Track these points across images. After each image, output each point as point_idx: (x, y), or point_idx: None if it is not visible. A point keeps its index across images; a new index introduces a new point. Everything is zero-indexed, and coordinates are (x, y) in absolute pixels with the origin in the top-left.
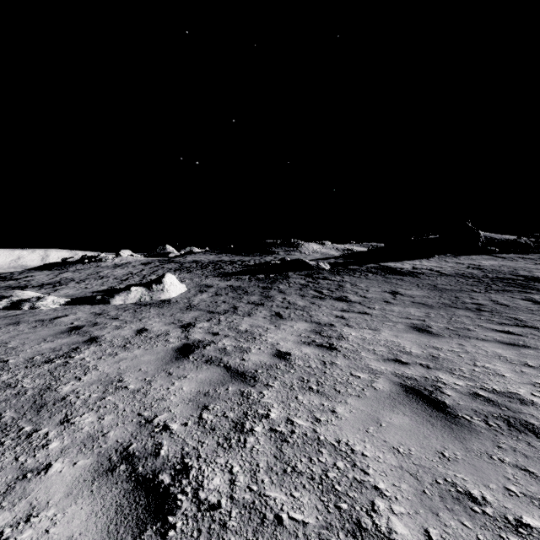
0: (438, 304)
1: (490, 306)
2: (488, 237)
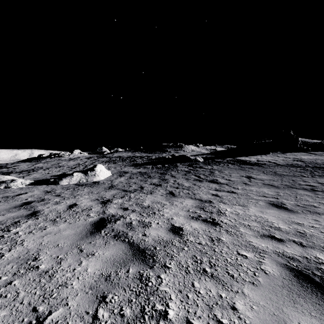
0: (282, 185)
1: (320, 187)
2: (303, 141)
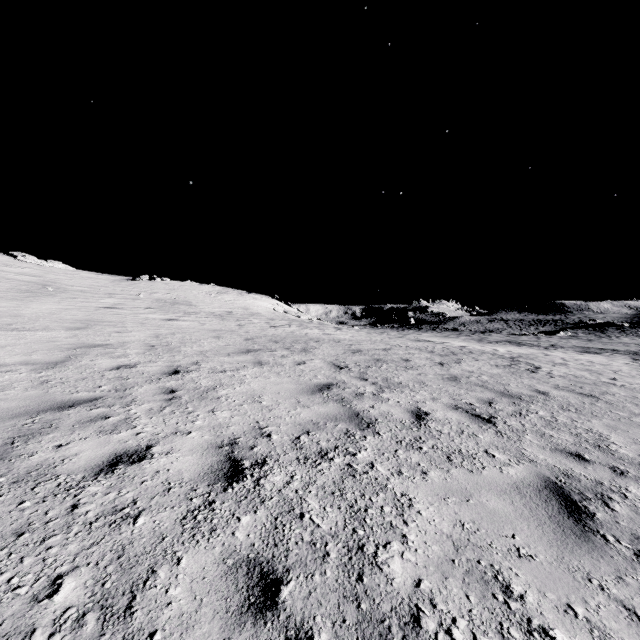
0: None
1: None
2: None
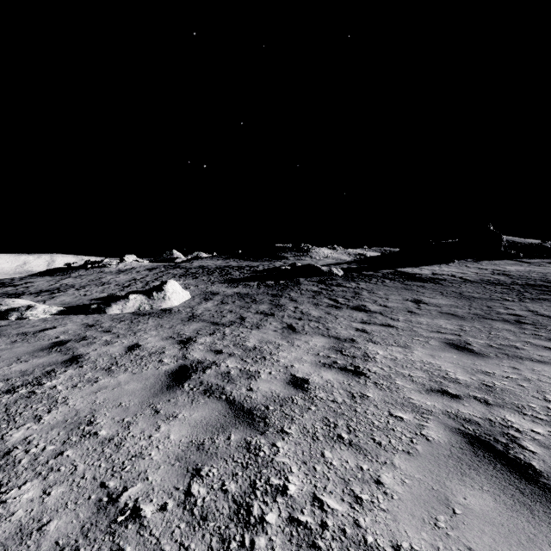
0: (469, 314)
1: (531, 318)
2: (511, 241)
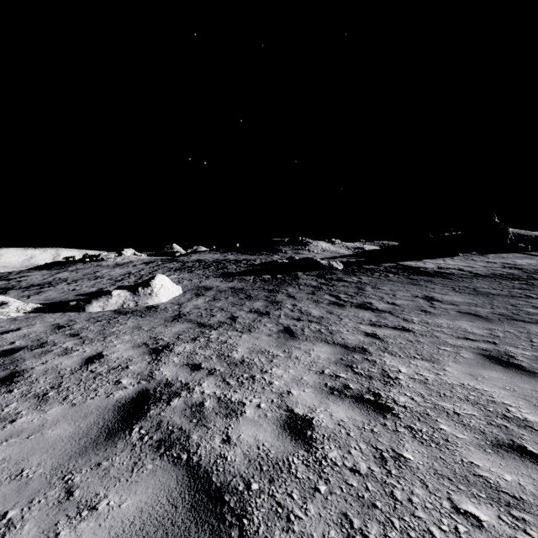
0: (495, 315)
1: None
2: (516, 233)
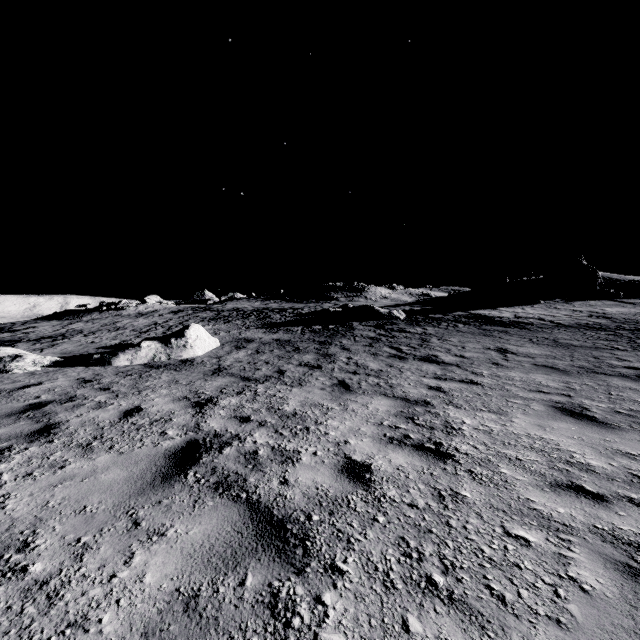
0: (574, 367)
1: None
2: (607, 278)
